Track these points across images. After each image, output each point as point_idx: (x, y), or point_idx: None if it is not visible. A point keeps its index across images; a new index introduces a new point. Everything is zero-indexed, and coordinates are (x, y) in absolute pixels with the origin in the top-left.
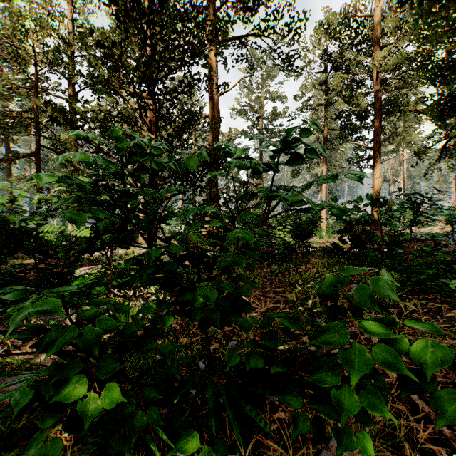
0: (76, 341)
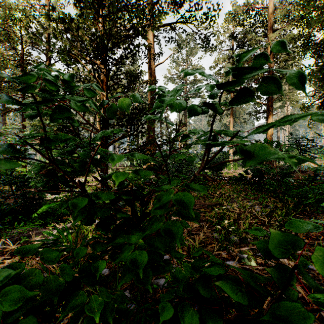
0: None
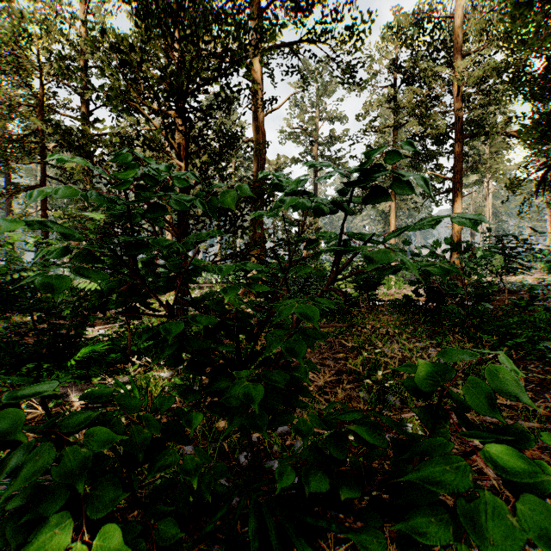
0: (52, 469)
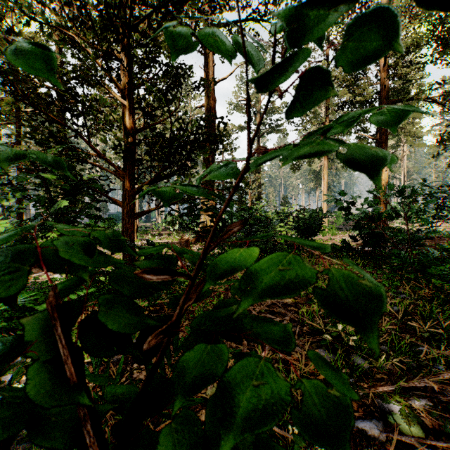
0: None
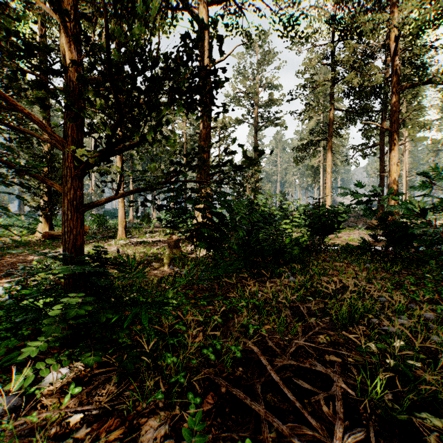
0: None
